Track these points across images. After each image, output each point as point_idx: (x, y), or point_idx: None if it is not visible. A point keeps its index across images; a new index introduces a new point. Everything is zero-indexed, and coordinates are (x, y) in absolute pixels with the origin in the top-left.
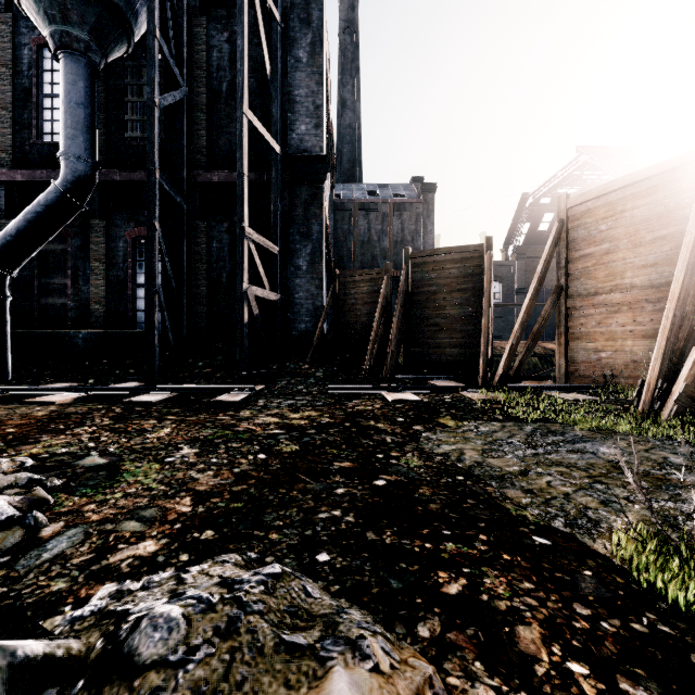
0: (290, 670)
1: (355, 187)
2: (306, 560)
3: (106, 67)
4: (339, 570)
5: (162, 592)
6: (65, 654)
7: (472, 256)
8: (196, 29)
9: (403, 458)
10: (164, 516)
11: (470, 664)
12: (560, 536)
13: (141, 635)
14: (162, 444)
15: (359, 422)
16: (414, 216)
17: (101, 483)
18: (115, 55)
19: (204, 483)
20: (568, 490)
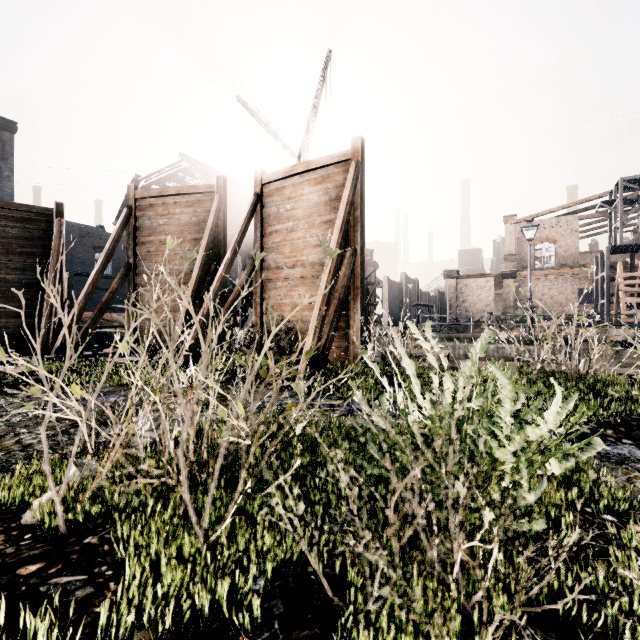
0: None
1: None
2: None
3: None
4: None
5: None
6: None
7: (39, 219)
8: None
9: None
10: None
11: None
12: None
13: None
14: None
15: None
16: None
17: None
18: None
19: None
20: (35, 441)
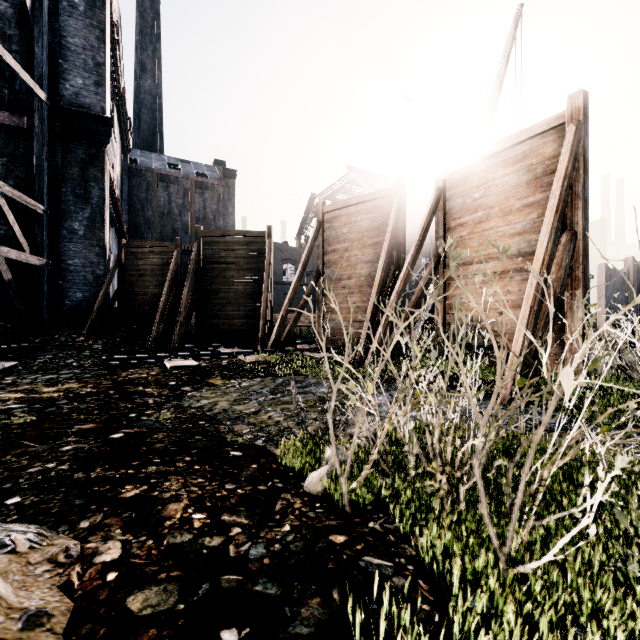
0: None
1: (155, 156)
2: None
3: None
4: (26, 505)
5: None
6: None
7: (257, 241)
8: None
9: (156, 414)
10: None
11: (112, 532)
12: (254, 449)
13: None
14: None
15: (126, 389)
16: (216, 197)
17: None
18: None
19: None
20: (281, 419)
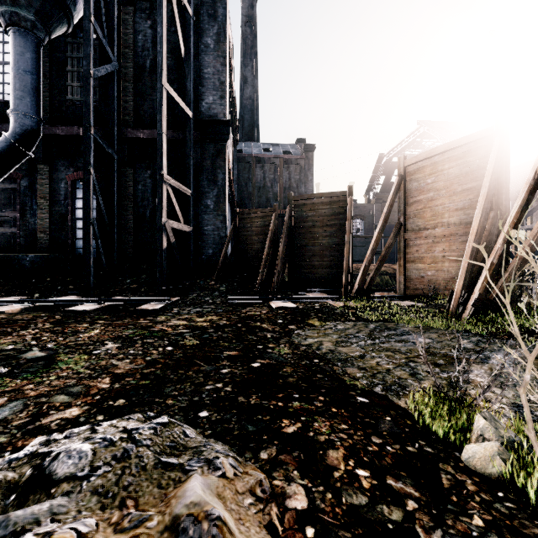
0: (163, 478)
1: (254, 145)
2: (191, 416)
3: (50, 42)
4: (213, 421)
5: (79, 439)
6: (2, 479)
7: (338, 200)
8: (124, 17)
9: (277, 348)
10: (88, 391)
11: (290, 472)
12: (377, 397)
13: (59, 462)
14: (91, 341)
15: (249, 324)
16: (298, 169)
17: (39, 370)
18: (57, 33)
19: (122, 368)
20: (390, 367)
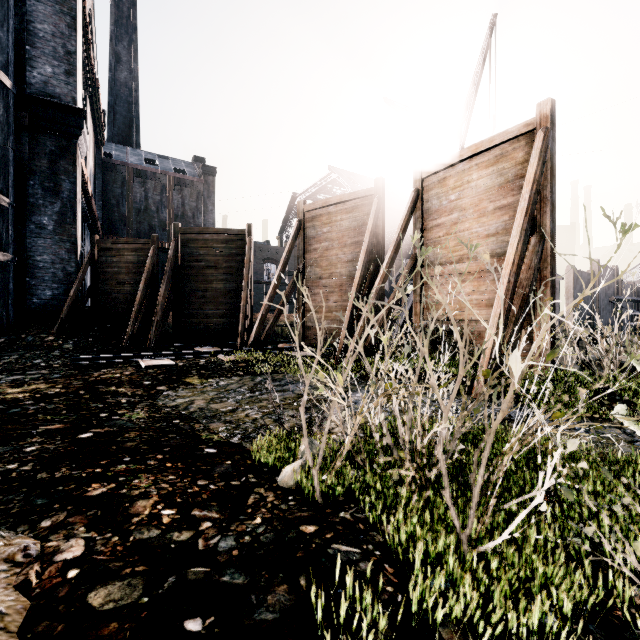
0: None
1: (131, 151)
2: None
3: None
4: None
5: None
6: None
7: (236, 239)
8: None
9: (128, 414)
10: None
11: (75, 530)
12: (229, 446)
13: None
14: None
15: (98, 389)
16: (195, 194)
17: None
18: None
19: None
20: (258, 416)
